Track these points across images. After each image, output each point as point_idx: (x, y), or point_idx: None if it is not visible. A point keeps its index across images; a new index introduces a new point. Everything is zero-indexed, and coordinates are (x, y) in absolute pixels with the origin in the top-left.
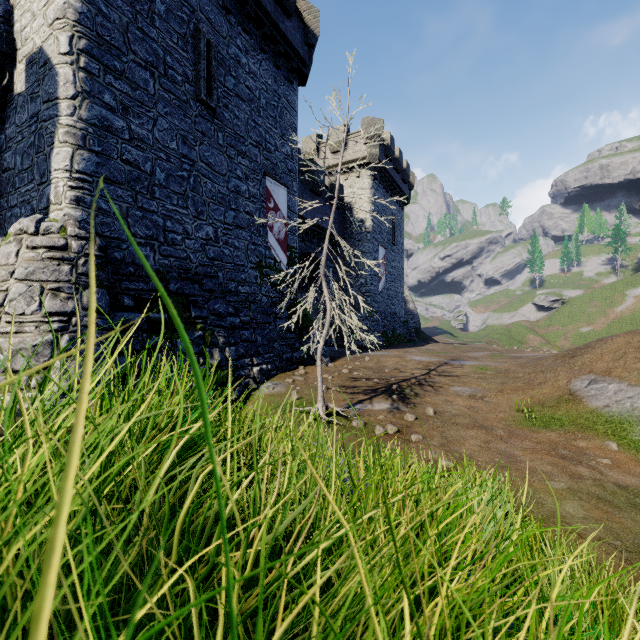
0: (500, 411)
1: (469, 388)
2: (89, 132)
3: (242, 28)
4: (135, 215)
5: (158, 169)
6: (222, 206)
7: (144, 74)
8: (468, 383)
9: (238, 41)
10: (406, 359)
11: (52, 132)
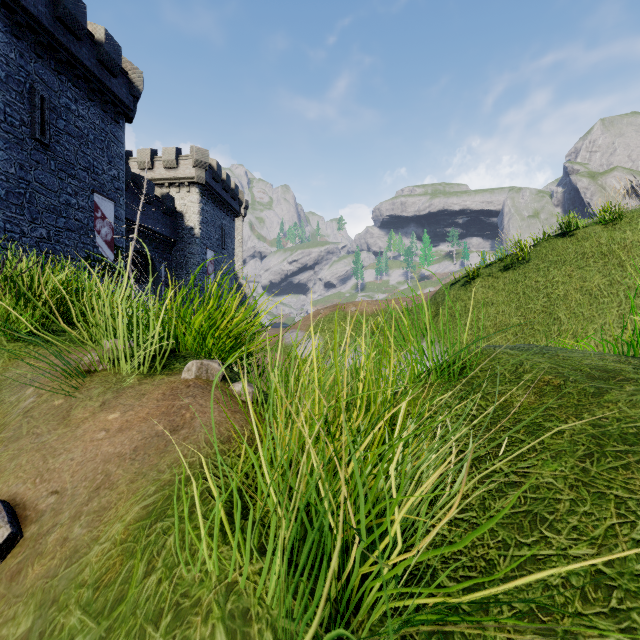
0: None
1: None
2: None
3: (72, 84)
4: None
5: None
6: (54, 214)
7: None
8: None
9: (69, 93)
10: None
11: None
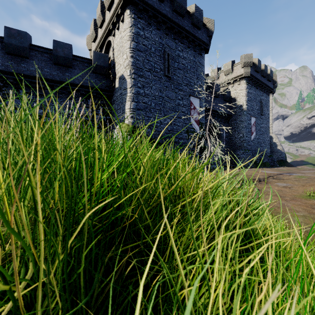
0: (295, 192)
1: (286, 184)
2: (134, 96)
3: (180, 42)
4: (146, 119)
5: (152, 103)
6: (173, 111)
7: (148, 73)
8: (287, 182)
9: (179, 48)
10: (259, 172)
11: (125, 98)
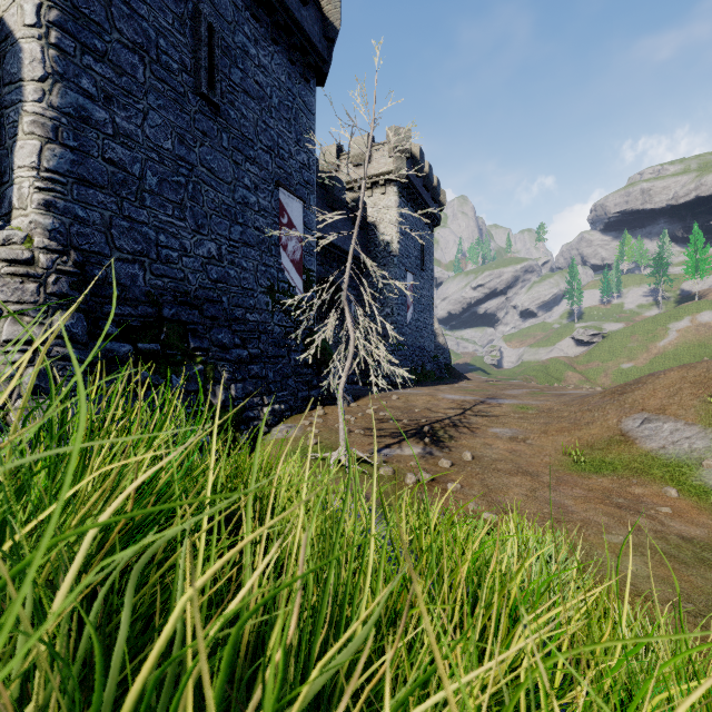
0: (545, 455)
1: (509, 429)
2: (62, 123)
3: (251, 13)
4: (120, 226)
5: (149, 172)
6: (227, 219)
7: (132, 58)
8: (508, 424)
9: (246, 28)
10: (438, 398)
11: (15, 121)
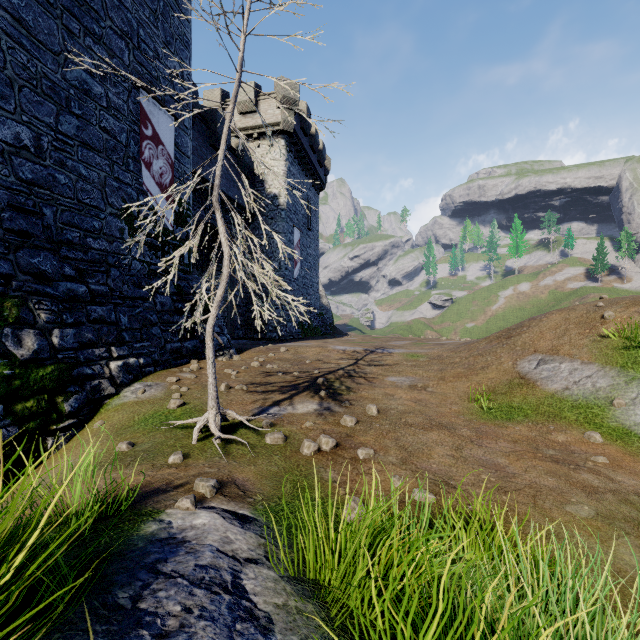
0: (451, 403)
1: (406, 377)
2: None
3: None
4: None
5: None
6: (52, 102)
7: None
8: (403, 372)
9: None
10: (328, 349)
11: None
